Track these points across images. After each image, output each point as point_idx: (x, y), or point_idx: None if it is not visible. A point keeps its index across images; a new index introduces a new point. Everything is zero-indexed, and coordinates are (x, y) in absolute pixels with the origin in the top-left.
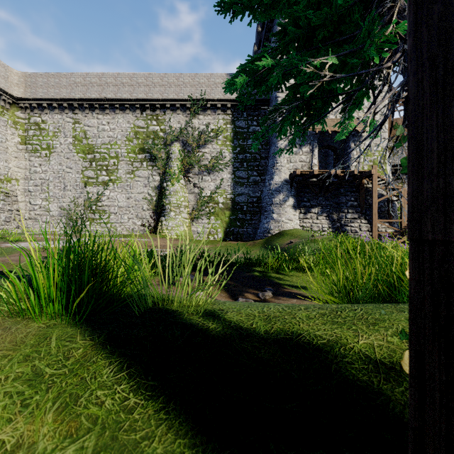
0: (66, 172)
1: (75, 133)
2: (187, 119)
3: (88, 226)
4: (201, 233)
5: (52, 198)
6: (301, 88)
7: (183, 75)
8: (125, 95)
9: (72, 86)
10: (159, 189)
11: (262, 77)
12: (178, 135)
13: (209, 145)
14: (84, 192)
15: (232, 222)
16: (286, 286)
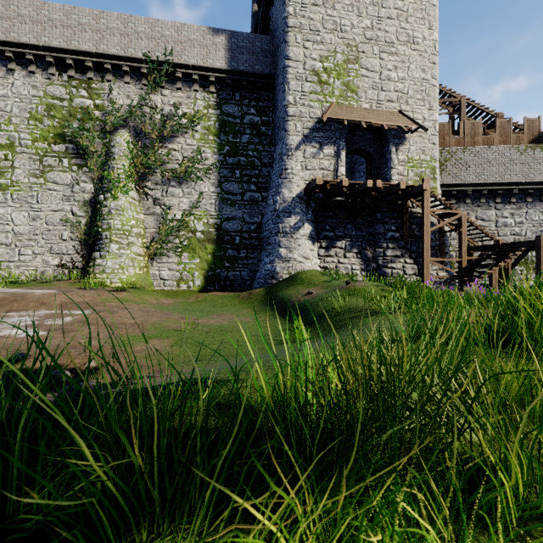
0: None
1: None
2: (143, 93)
3: None
4: (166, 278)
5: None
6: None
7: (134, 18)
8: (26, 37)
9: None
10: (92, 204)
11: None
12: (126, 116)
13: (180, 138)
14: None
15: (217, 261)
16: None
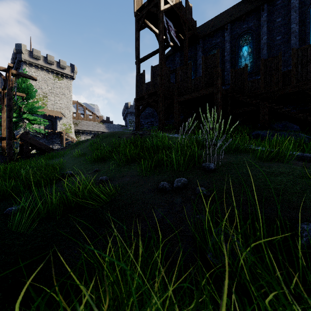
0: None
1: None
2: None
3: None
4: None
5: None
6: None
7: None
8: None
9: None
10: None
11: None
12: None
13: None
14: None
15: None
16: None
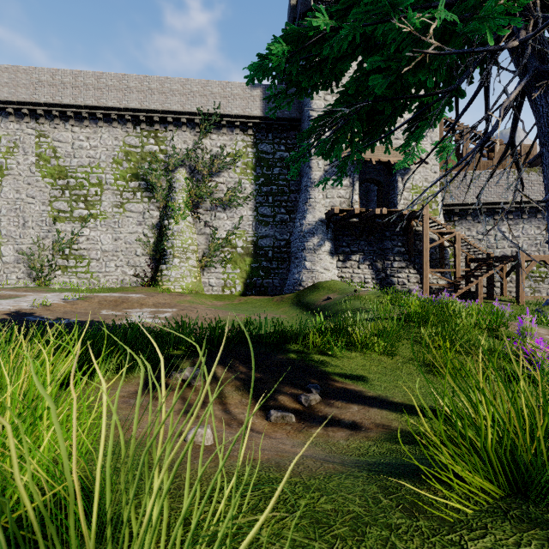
0: (26, 203)
1: (40, 150)
2: (196, 138)
3: (58, 277)
4: (214, 285)
5: (6, 238)
6: (371, 78)
7: (190, 81)
8: (112, 102)
9: (35, 86)
10: (158, 227)
11: (303, 68)
12: (184, 158)
13: (225, 172)
14: (53, 231)
15: (254, 271)
16: (337, 376)
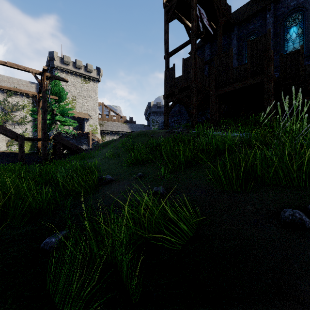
0: None
1: None
2: (4, 97)
3: None
4: None
5: None
6: None
7: (2, 76)
8: None
9: None
10: None
11: None
12: None
13: (19, 111)
14: None
15: (32, 148)
16: None
